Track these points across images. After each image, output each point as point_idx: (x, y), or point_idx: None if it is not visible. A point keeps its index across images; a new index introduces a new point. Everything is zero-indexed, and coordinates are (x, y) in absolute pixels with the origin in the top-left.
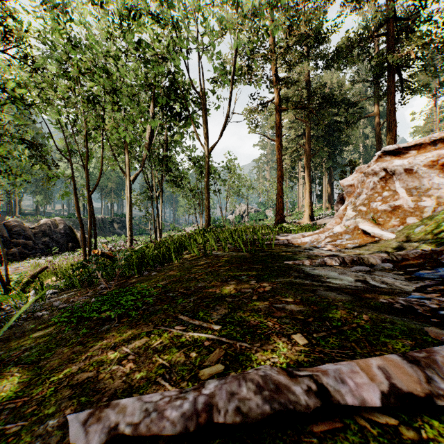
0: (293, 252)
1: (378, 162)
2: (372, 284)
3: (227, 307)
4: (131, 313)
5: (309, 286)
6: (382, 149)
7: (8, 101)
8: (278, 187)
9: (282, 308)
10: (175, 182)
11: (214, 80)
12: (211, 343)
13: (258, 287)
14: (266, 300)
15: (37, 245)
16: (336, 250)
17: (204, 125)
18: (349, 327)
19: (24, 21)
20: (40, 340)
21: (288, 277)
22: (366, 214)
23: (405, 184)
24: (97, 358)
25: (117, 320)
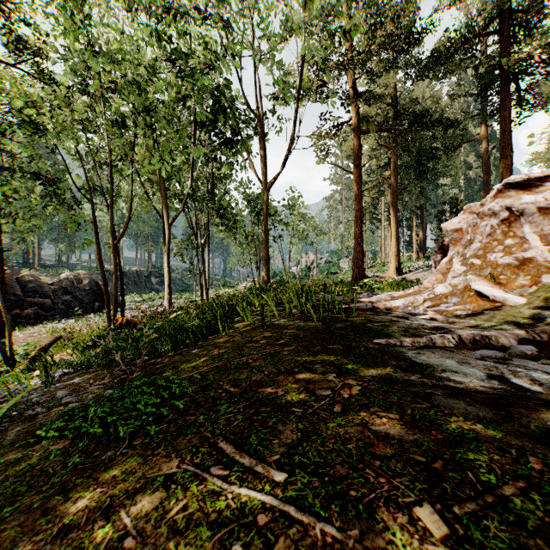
0: (381, 322)
1: (497, 199)
2: (517, 384)
3: (295, 428)
4: (149, 428)
5: (418, 387)
6: (504, 181)
7: (13, 125)
8: (356, 232)
9: (385, 434)
10: (226, 226)
11: (274, 97)
12: (269, 518)
13: (340, 387)
14: (355, 415)
15: (56, 305)
16: (441, 319)
17: (261, 154)
18: (514, 488)
19: (38, 26)
20: (12, 470)
21: (383, 367)
22: (481, 269)
23: (538, 228)
24: (75, 535)
25: (127, 441)
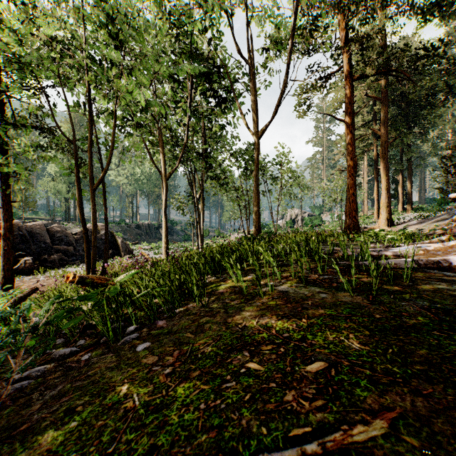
0: None
1: None
2: None
3: None
4: None
5: None
6: None
7: None
8: (349, 182)
9: None
10: (218, 180)
11: (264, 49)
12: None
13: None
14: None
15: (77, 251)
16: None
17: (252, 102)
18: None
19: None
20: None
21: None
22: None
23: None
24: None
25: None
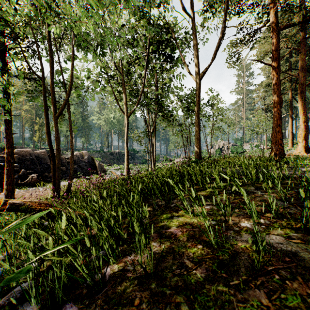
0: None
1: None
2: None
3: None
4: None
5: None
6: None
7: None
8: (275, 115)
9: None
10: (166, 118)
11: (203, 10)
12: None
13: None
14: None
15: (68, 170)
16: None
17: (194, 50)
18: None
19: None
20: None
21: None
22: None
23: None
24: None
25: None
